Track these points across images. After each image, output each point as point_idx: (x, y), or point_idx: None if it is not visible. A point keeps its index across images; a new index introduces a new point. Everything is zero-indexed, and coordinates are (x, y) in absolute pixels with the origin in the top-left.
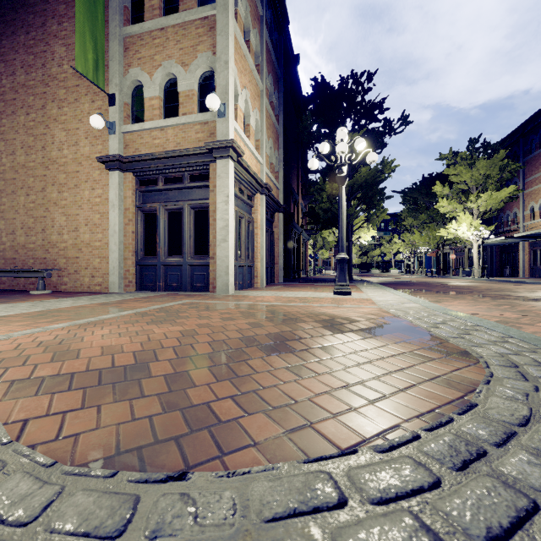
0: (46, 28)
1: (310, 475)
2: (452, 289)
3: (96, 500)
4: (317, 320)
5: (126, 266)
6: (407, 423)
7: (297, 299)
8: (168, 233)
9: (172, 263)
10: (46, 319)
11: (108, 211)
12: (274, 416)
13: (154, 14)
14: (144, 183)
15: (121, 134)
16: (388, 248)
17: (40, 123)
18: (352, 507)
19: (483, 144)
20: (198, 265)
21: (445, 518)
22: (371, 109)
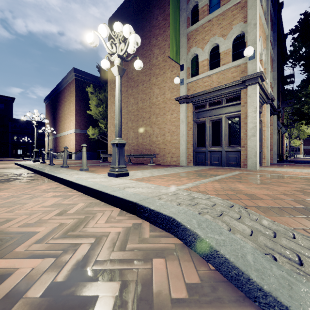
0: (151, 43)
1: None
2: None
3: None
4: None
5: (188, 152)
6: None
7: None
8: (211, 134)
9: (214, 150)
10: (187, 177)
11: (179, 124)
12: None
13: (204, 15)
14: (197, 107)
15: (186, 84)
16: None
17: (148, 87)
18: None
19: None
20: (231, 151)
21: None
22: None
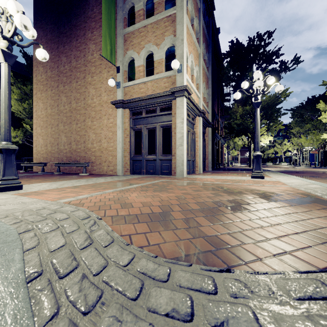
0: (86, 36)
1: (308, 280)
2: None
3: (191, 276)
4: (252, 193)
5: (125, 160)
6: None
7: (228, 180)
8: (147, 142)
9: (150, 158)
10: (99, 188)
11: (116, 131)
12: (258, 246)
13: (140, 19)
14: (134, 114)
15: (123, 88)
16: (279, 148)
17: (83, 86)
18: None
19: None
20: (165, 160)
21: None
22: (270, 56)
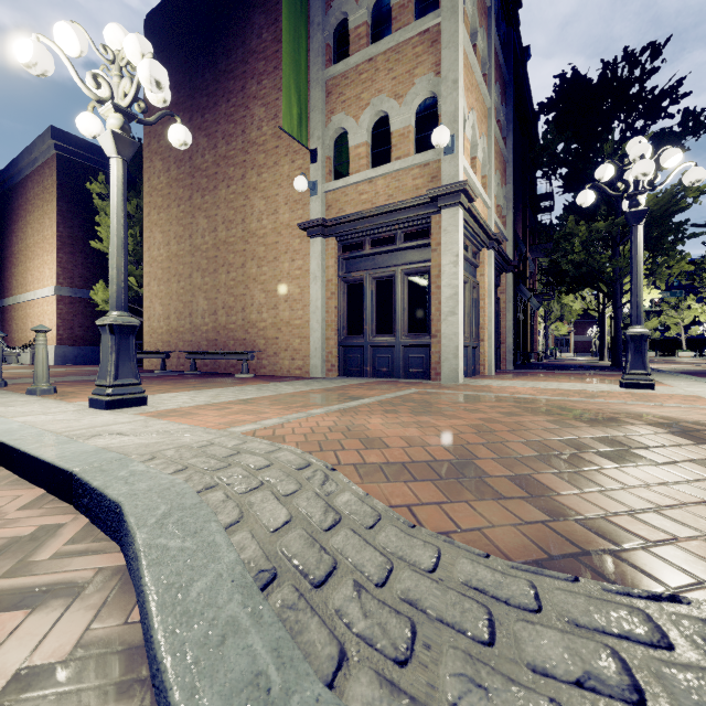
0: (246, 91)
1: None
2: None
3: (590, 603)
4: (646, 423)
5: (328, 347)
6: None
7: (568, 393)
8: (376, 307)
9: (381, 343)
10: (291, 404)
11: (309, 285)
12: None
13: (360, 45)
14: (347, 248)
15: (323, 194)
16: (673, 318)
17: (240, 195)
18: None
19: None
20: (414, 346)
21: None
22: (657, 100)
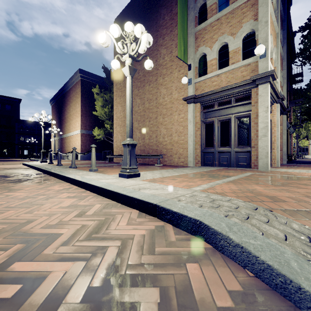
0: (157, 43)
1: None
2: None
3: None
4: None
5: (196, 153)
6: None
7: None
8: (220, 134)
9: (223, 150)
10: (199, 178)
11: (187, 125)
12: None
13: (213, 13)
14: (205, 107)
15: (194, 84)
16: None
17: (155, 88)
18: None
19: None
20: (241, 152)
21: None
22: None
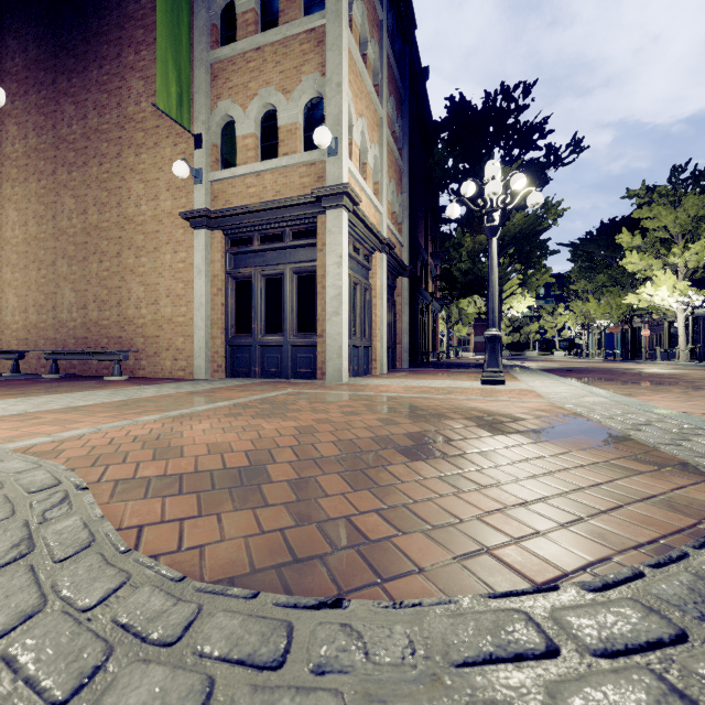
0: (122, 59)
1: (501, 613)
2: (649, 378)
3: (242, 624)
4: (467, 417)
5: (214, 347)
6: (619, 556)
7: (432, 390)
8: (265, 305)
9: (270, 342)
10: (131, 410)
11: (193, 279)
12: (434, 537)
13: (248, 31)
14: (235, 242)
15: (208, 184)
16: (550, 322)
17: (115, 175)
18: (567, 658)
19: (692, 173)
20: (302, 346)
21: (703, 683)
22: (528, 133)
